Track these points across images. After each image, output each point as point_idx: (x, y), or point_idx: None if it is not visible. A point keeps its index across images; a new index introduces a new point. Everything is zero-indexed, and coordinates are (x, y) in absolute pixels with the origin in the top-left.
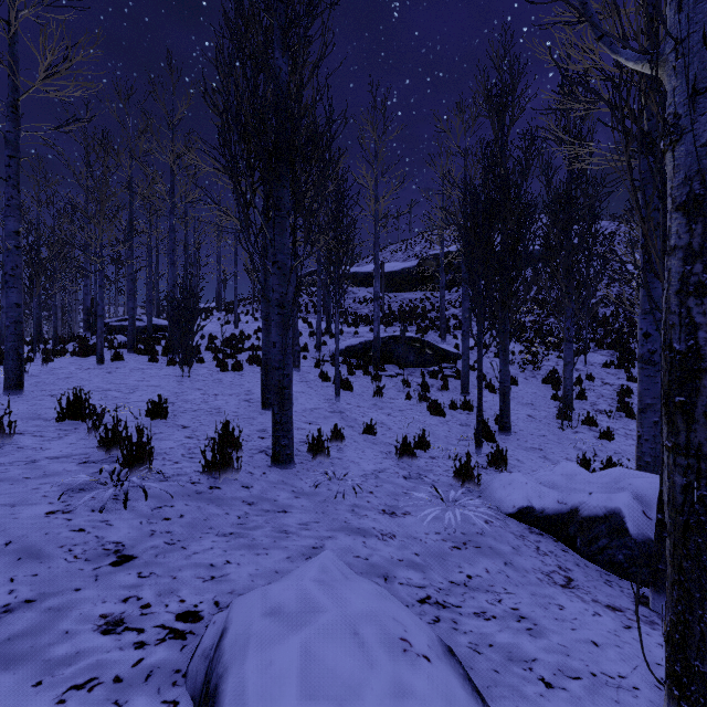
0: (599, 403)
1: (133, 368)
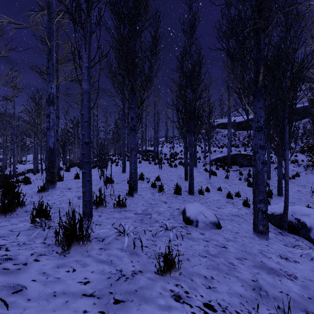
0: None
1: (145, 166)
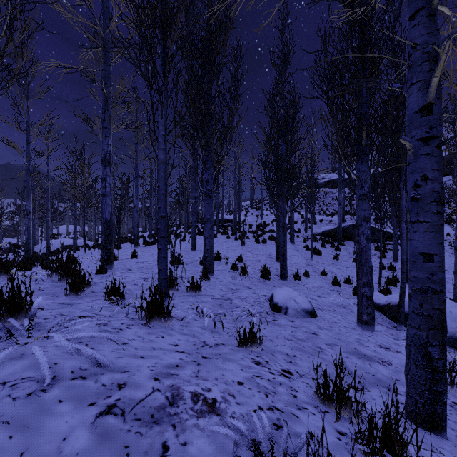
0: None
1: (222, 241)
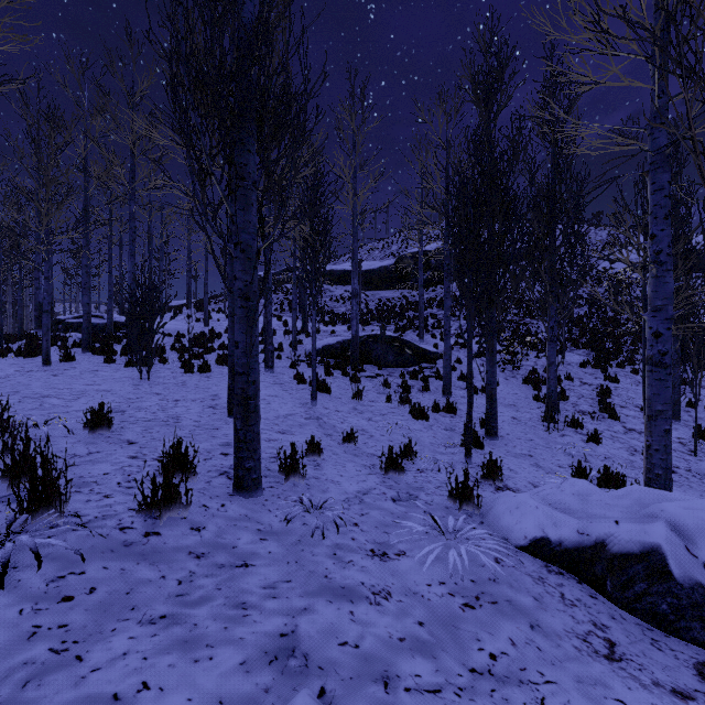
0: (580, 404)
1: (84, 370)
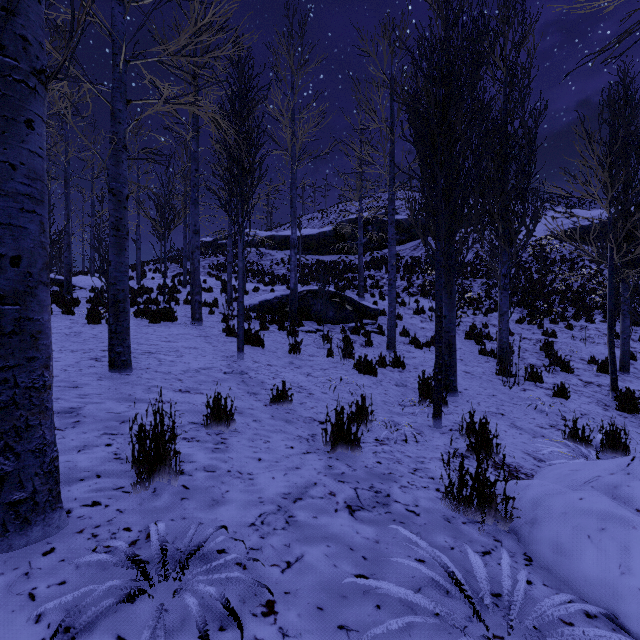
0: (527, 357)
1: None
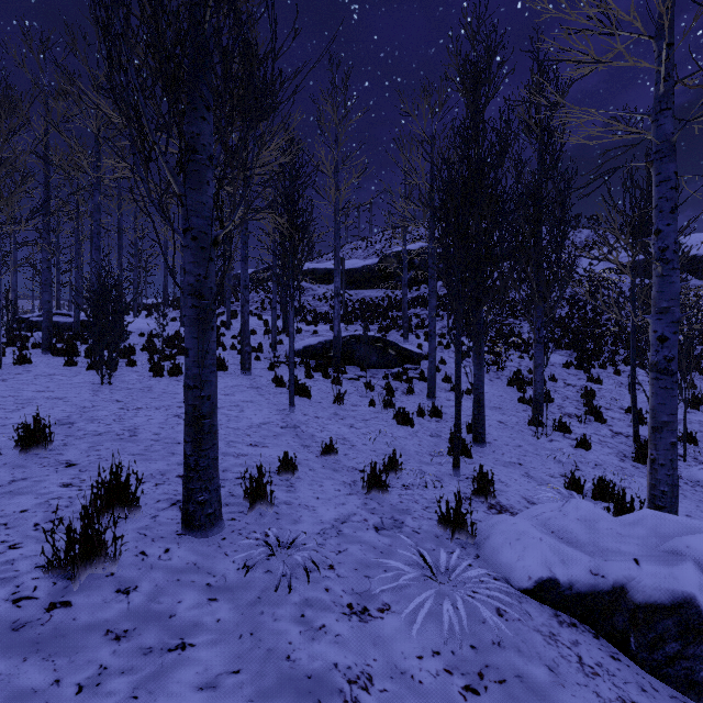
0: (566, 406)
1: (39, 374)
